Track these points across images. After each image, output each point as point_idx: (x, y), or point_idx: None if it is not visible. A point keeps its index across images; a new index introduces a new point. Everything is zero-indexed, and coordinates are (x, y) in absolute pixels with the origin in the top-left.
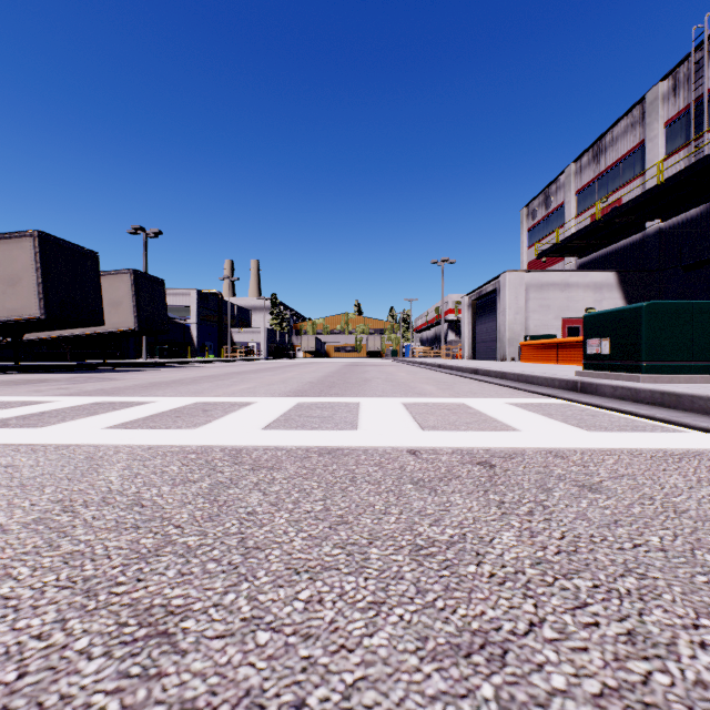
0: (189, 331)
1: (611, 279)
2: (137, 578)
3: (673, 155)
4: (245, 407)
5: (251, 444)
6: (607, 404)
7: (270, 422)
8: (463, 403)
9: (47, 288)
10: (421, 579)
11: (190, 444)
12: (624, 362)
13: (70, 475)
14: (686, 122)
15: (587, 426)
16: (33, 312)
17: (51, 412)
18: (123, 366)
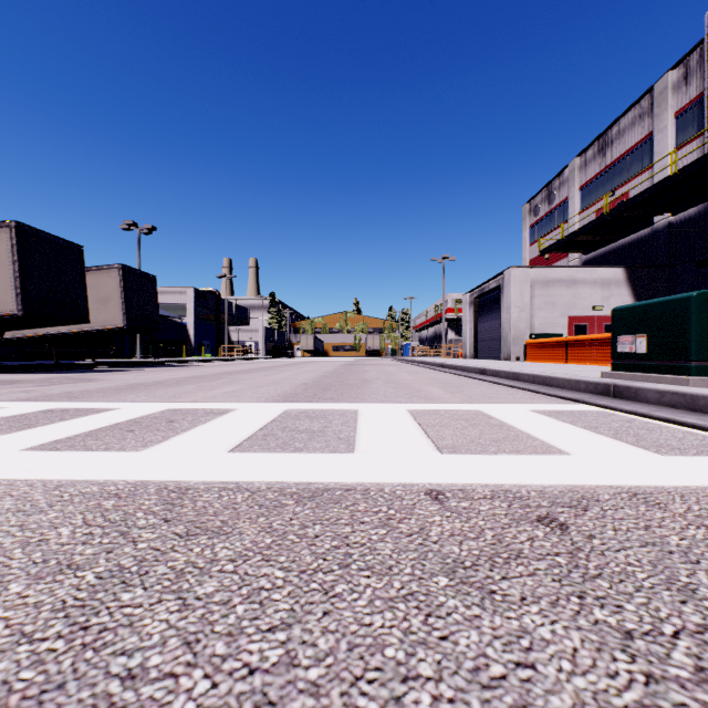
0: (186, 329)
1: (620, 275)
2: None
3: (685, 146)
4: (220, 417)
5: (204, 478)
6: (658, 413)
7: (243, 439)
8: (480, 410)
9: (24, 283)
10: None
11: (119, 478)
12: (666, 362)
13: None
14: (698, 111)
15: (652, 446)
16: (10, 308)
17: None
18: (112, 366)
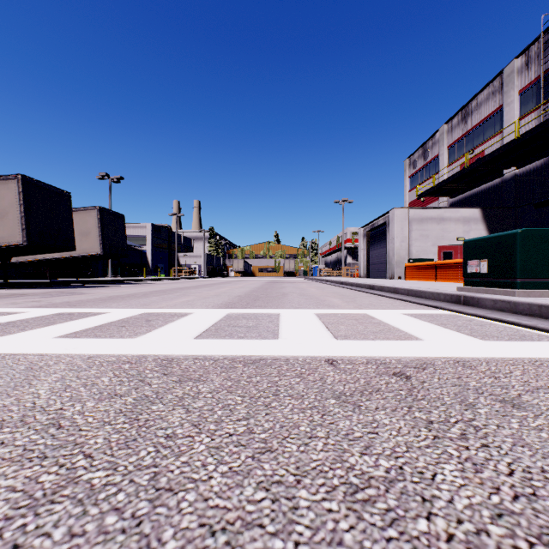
0: (145, 255)
1: (477, 214)
2: (13, 543)
3: (526, 116)
4: (183, 318)
5: (182, 353)
6: (490, 315)
7: (202, 331)
8: (366, 314)
9: (28, 221)
10: (364, 545)
11: (127, 353)
12: (500, 279)
13: (2, 388)
14: (536, 90)
15: (480, 335)
16: (17, 239)
17: (16, 322)
18: (91, 283)
